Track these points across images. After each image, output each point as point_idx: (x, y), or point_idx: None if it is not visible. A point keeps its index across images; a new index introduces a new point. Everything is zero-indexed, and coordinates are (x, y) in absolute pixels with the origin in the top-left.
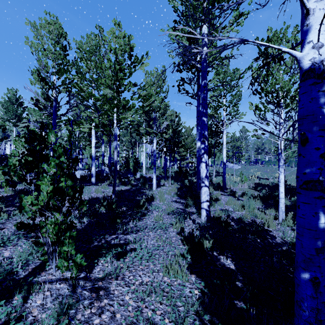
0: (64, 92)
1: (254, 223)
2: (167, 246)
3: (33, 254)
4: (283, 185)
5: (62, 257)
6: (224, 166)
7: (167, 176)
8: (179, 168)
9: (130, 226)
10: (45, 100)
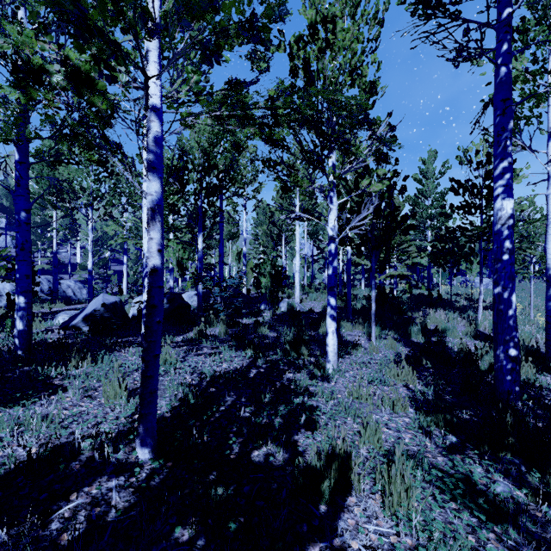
0: None
1: None
2: None
3: None
4: None
5: None
6: None
7: (353, 309)
8: (379, 290)
9: None
10: None
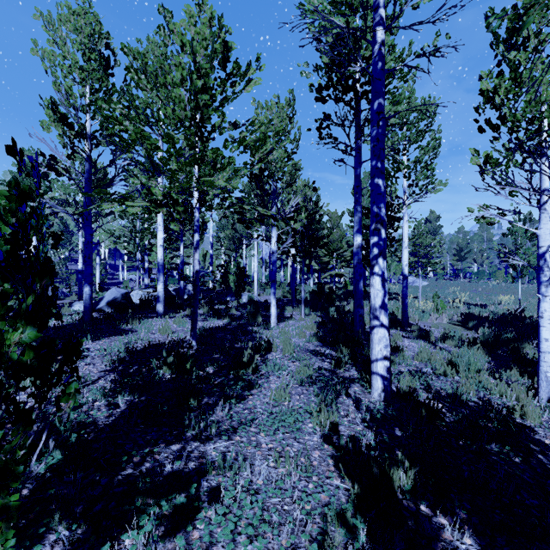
0: (106, 145)
1: (493, 410)
2: (300, 481)
3: None
4: (549, 323)
5: None
6: (404, 282)
7: (297, 300)
8: (318, 286)
9: (218, 416)
10: (69, 158)
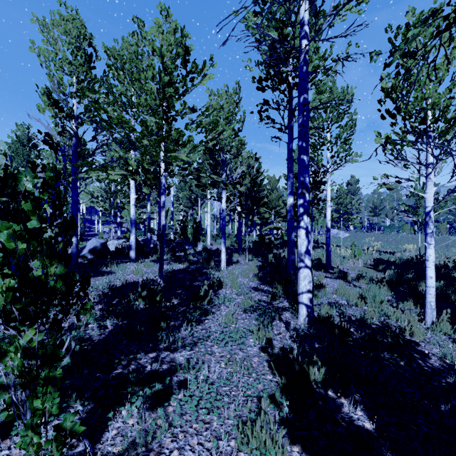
0: (89, 124)
1: (389, 330)
2: (244, 376)
3: None
4: (433, 265)
5: (26, 426)
6: (328, 233)
7: (243, 248)
8: (260, 237)
9: (182, 334)
10: (60, 135)
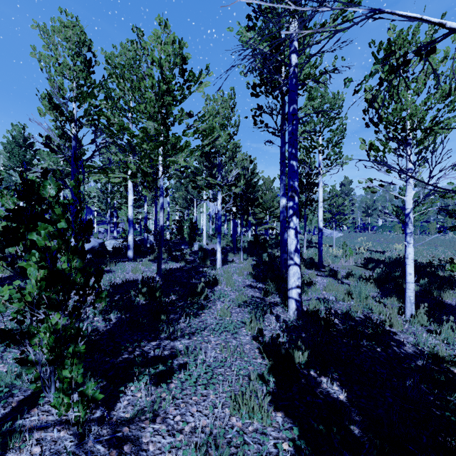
0: (88, 127)
1: (370, 321)
2: (237, 360)
3: (23, 375)
4: (412, 262)
5: (59, 389)
6: (320, 233)
7: (238, 248)
8: (255, 237)
9: (181, 325)
10: (60, 138)
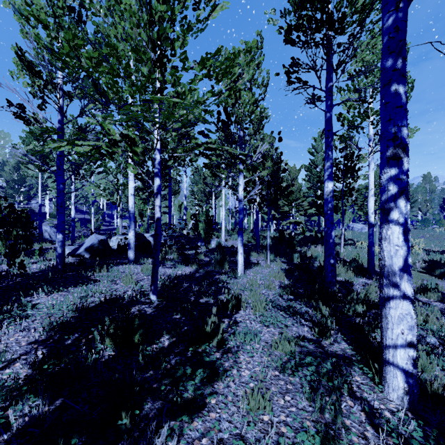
0: (78, 98)
1: None
2: None
3: None
4: None
5: None
6: (370, 229)
7: (261, 245)
8: (280, 232)
9: None
10: (40, 109)
